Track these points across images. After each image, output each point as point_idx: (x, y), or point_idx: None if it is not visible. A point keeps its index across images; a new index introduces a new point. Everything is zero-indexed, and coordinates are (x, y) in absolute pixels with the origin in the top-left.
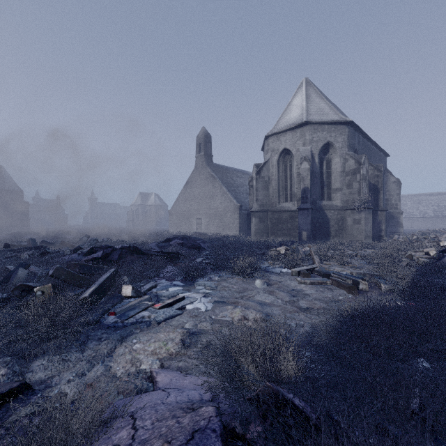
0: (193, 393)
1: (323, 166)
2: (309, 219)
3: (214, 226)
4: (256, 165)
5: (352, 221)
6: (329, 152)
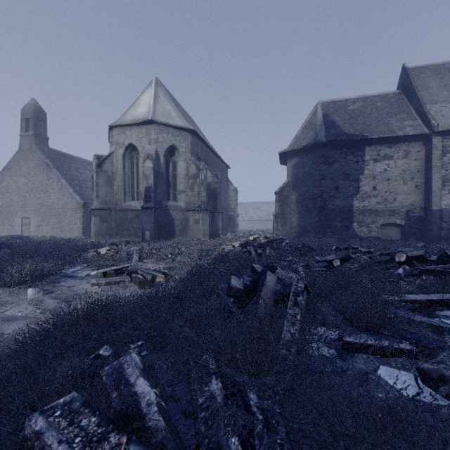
0: None
1: (170, 167)
2: (152, 219)
3: (48, 227)
4: (96, 156)
5: (193, 221)
6: (175, 155)
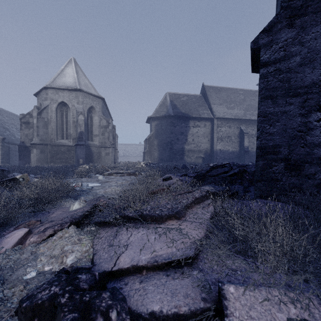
0: None
1: (89, 120)
2: (84, 151)
3: None
4: (36, 107)
5: (105, 154)
6: (92, 112)
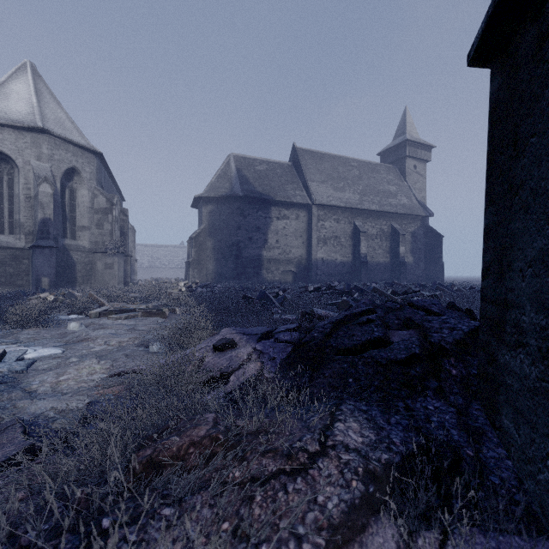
0: None
1: (66, 195)
2: (54, 261)
3: None
4: None
5: (103, 266)
6: (73, 180)
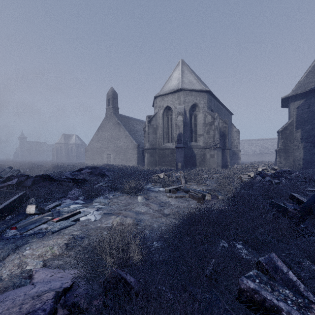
0: (57, 283)
1: (192, 119)
2: (183, 154)
3: (119, 159)
4: (148, 116)
5: (209, 156)
6: (195, 110)
